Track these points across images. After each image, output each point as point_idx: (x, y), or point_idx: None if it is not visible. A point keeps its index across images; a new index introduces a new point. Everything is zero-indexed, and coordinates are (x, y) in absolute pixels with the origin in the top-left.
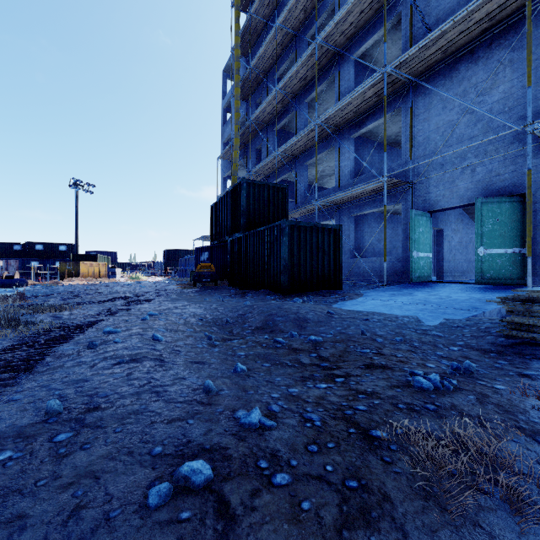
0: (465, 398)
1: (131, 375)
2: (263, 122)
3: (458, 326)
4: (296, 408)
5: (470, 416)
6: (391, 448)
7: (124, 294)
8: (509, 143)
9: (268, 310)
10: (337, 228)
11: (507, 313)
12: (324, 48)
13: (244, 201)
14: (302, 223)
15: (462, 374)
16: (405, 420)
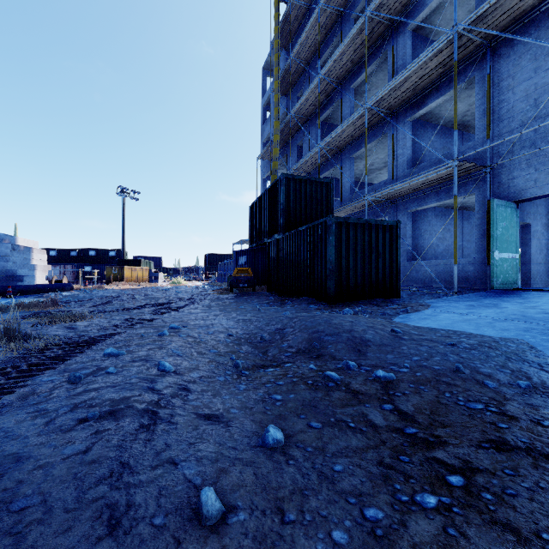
0: None
1: (90, 452)
2: (305, 116)
3: None
4: None
5: None
6: None
7: (157, 300)
8: None
9: (313, 325)
10: (394, 224)
11: None
12: (375, 21)
13: (283, 198)
14: (351, 219)
15: None
16: None
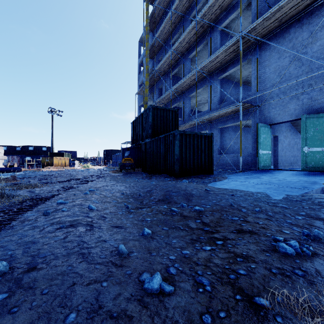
0: None
1: (66, 238)
2: (163, 71)
3: (297, 200)
4: (189, 271)
5: None
6: (277, 320)
7: (77, 177)
8: None
9: (166, 187)
10: (210, 135)
11: None
12: (201, 23)
13: (151, 119)
14: (188, 132)
15: (313, 239)
16: (284, 290)
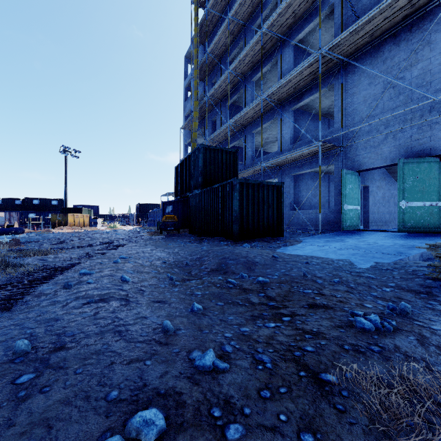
0: (406, 339)
1: (97, 315)
2: (218, 98)
3: (387, 269)
4: (248, 349)
5: (414, 358)
6: (342, 394)
7: (102, 240)
8: (427, 112)
9: (222, 254)
10: (280, 185)
11: (436, 258)
12: (268, 35)
13: (201, 163)
14: (250, 180)
15: (399, 314)
16: (354, 364)
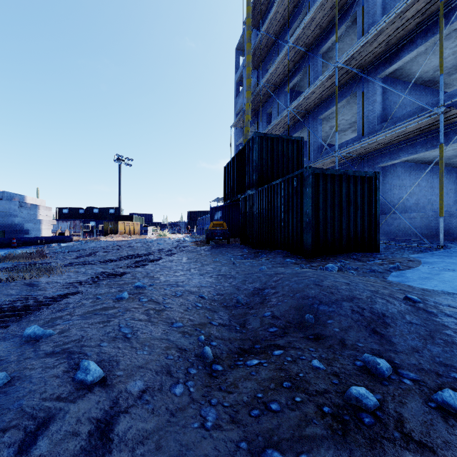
0: None
1: None
2: (274, 85)
3: None
4: None
5: None
6: None
7: (138, 252)
8: None
9: (300, 287)
10: (373, 176)
11: None
12: None
13: (256, 155)
14: (329, 170)
15: None
16: None
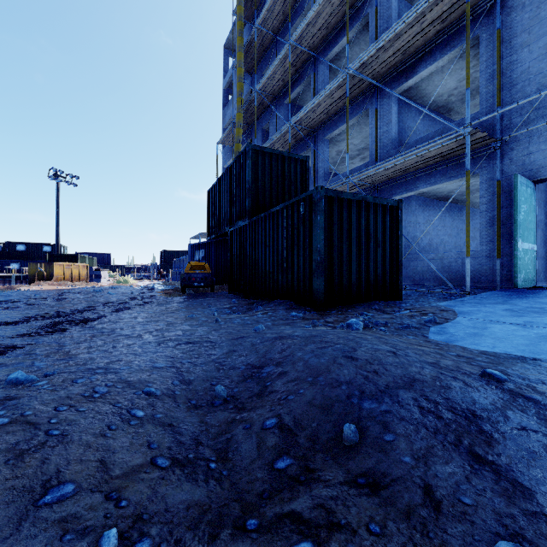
0: None
1: None
2: (271, 94)
3: None
4: None
5: None
6: None
7: (69, 307)
8: None
9: (322, 362)
10: (395, 205)
11: None
12: None
13: (250, 175)
14: (345, 194)
15: None
16: None
